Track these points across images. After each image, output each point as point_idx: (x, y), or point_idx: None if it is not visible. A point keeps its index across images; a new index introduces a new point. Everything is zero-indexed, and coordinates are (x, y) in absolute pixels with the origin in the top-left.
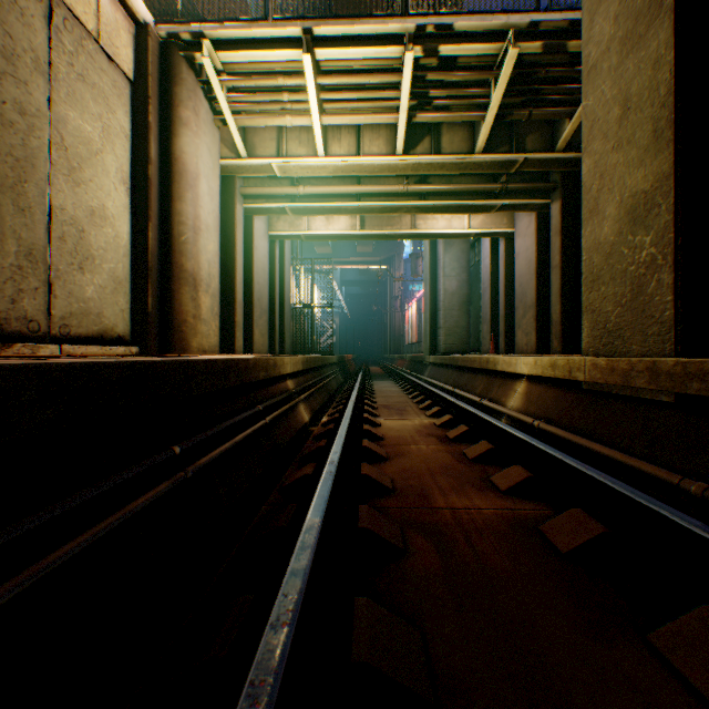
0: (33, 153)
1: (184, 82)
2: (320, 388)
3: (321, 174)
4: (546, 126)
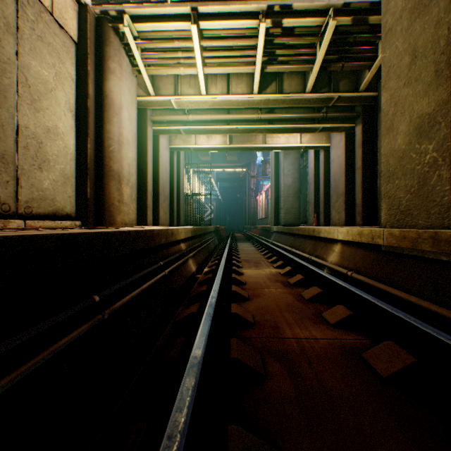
0: (5, 88)
1: (112, 44)
2: (203, 248)
3: (204, 107)
4: (353, 75)
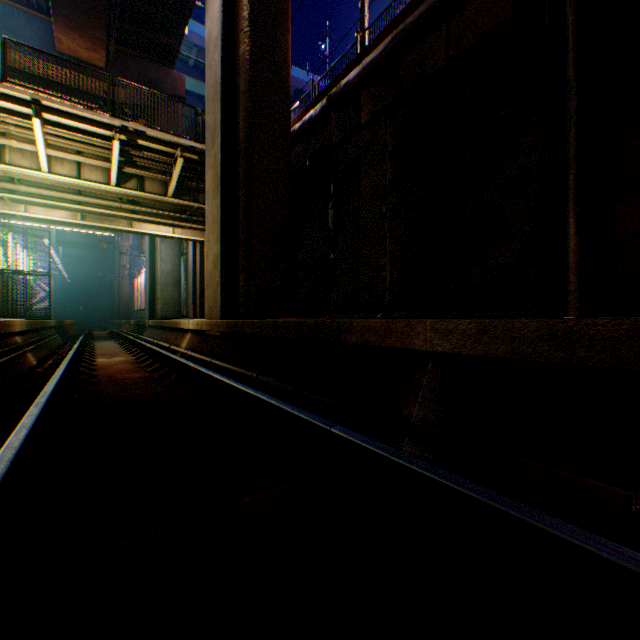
0: None
1: None
2: (43, 345)
3: (46, 182)
4: None
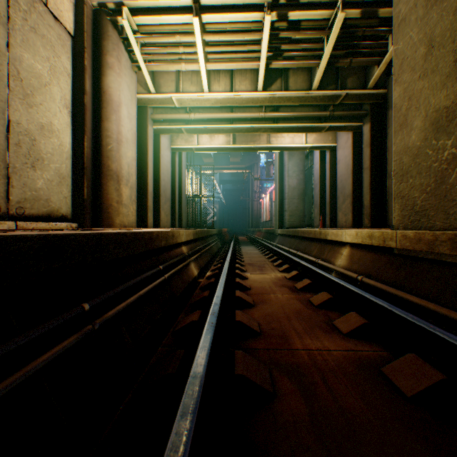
0: None
1: (110, 38)
2: (205, 251)
3: (206, 105)
4: (361, 71)
